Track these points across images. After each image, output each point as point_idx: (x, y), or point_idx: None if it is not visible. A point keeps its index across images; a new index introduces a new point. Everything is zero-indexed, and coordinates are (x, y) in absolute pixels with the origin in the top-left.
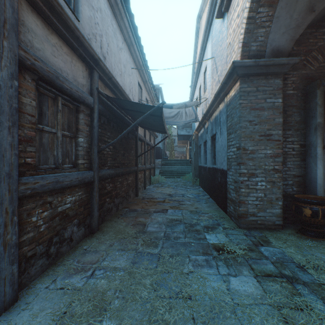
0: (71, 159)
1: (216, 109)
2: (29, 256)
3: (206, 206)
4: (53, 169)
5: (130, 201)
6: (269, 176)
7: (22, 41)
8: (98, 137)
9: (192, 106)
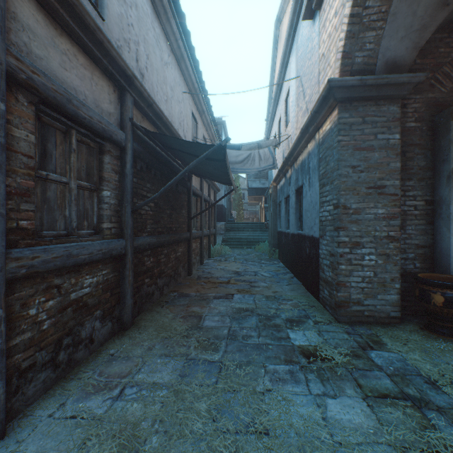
0: (91, 222)
1: (303, 150)
2: (24, 368)
3: (289, 290)
4: (62, 237)
5: (180, 282)
6: (381, 247)
7: (12, 43)
8: (133, 190)
9: (269, 147)
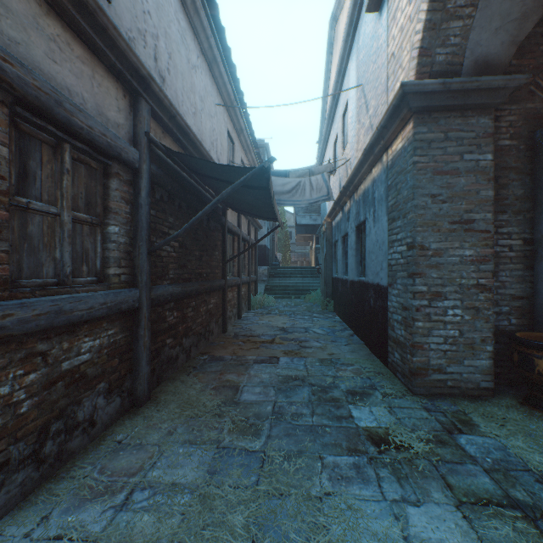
0: (93, 267)
1: (366, 177)
2: None
3: (348, 351)
4: (49, 287)
5: (213, 341)
6: (468, 299)
7: None
8: (149, 225)
9: (323, 174)
